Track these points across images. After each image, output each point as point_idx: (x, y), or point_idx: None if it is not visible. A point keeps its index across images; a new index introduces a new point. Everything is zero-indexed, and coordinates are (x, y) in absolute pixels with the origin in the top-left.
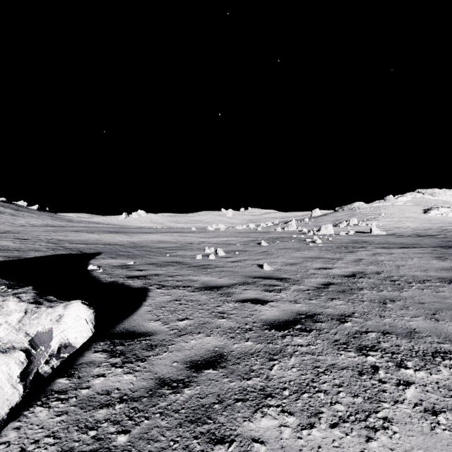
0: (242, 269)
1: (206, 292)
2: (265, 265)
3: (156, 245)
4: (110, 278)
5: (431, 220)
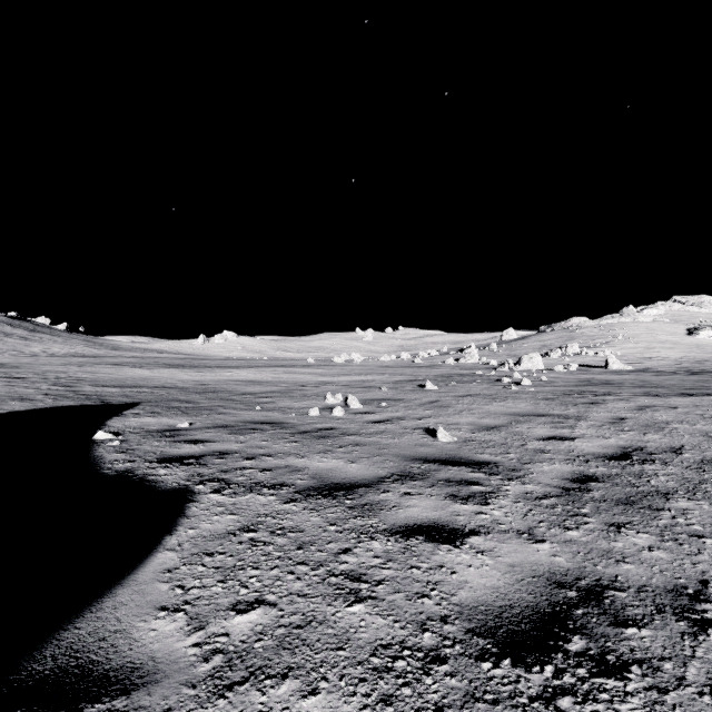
0: (396, 439)
1: (320, 503)
2: (441, 431)
3: (242, 388)
4: (124, 463)
5: (703, 347)
